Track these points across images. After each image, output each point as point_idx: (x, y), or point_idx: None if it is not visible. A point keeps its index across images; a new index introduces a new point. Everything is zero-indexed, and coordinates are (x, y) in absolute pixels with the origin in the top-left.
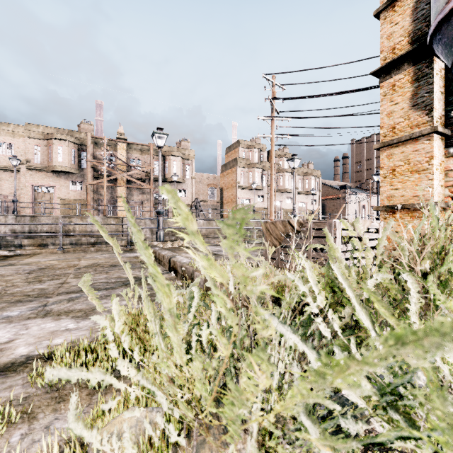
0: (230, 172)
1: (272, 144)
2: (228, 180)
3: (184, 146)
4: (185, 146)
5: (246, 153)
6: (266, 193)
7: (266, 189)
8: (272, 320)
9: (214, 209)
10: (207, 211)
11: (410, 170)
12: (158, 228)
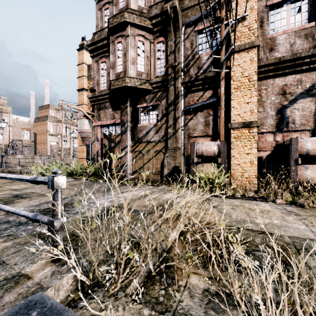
0: (42, 123)
1: (62, 127)
2: (40, 128)
3: (1, 102)
4: (2, 102)
5: (55, 113)
6: (69, 139)
7: (69, 136)
8: (40, 167)
9: (30, 150)
10: (21, 148)
11: (82, 151)
12: (2, 162)
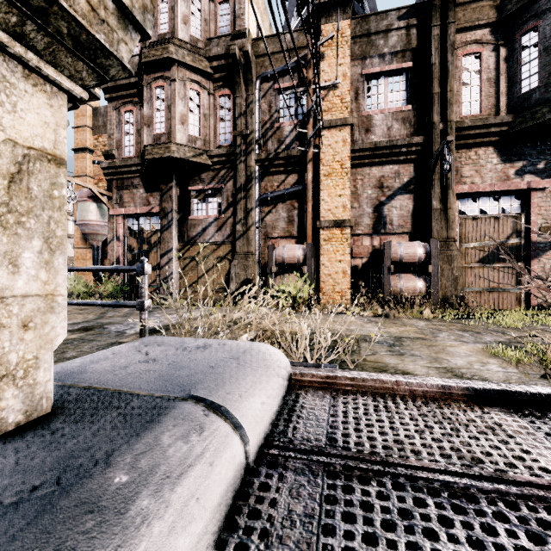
0: None
1: None
2: None
3: None
4: None
5: None
6: None
7: None
8: None
9: None
10: None
11: (82, 258)
12: None
